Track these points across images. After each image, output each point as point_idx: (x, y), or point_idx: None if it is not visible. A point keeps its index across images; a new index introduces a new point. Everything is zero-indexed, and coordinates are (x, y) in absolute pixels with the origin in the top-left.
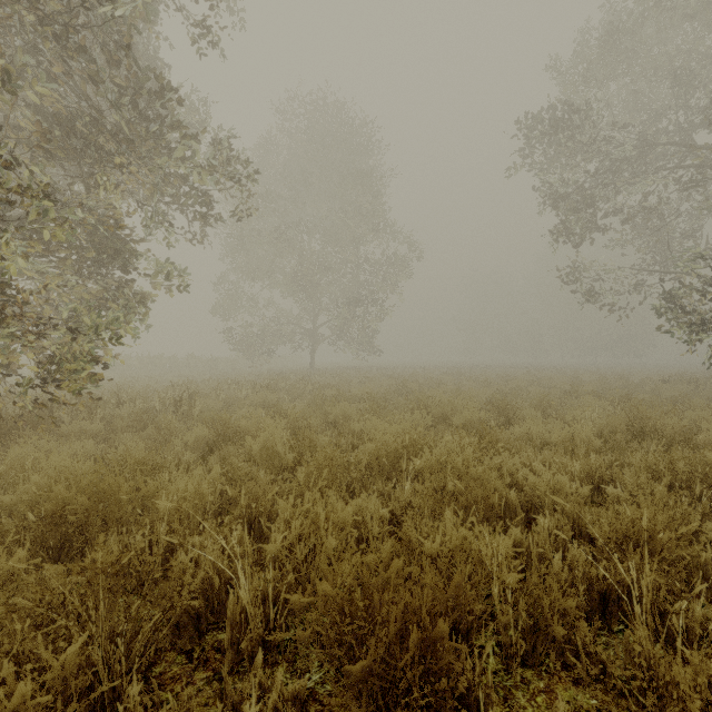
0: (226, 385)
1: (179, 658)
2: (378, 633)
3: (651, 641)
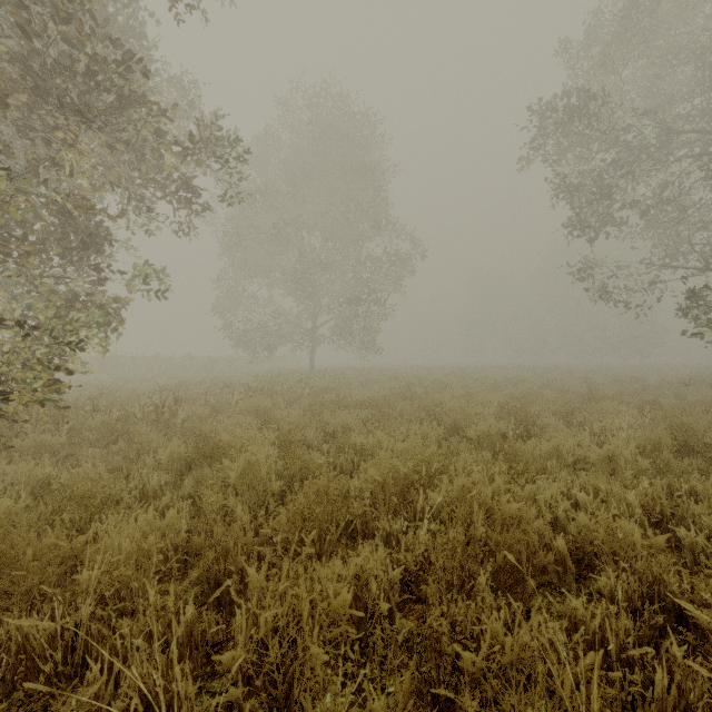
0: (218, 388)
1: None
2: None
3: None
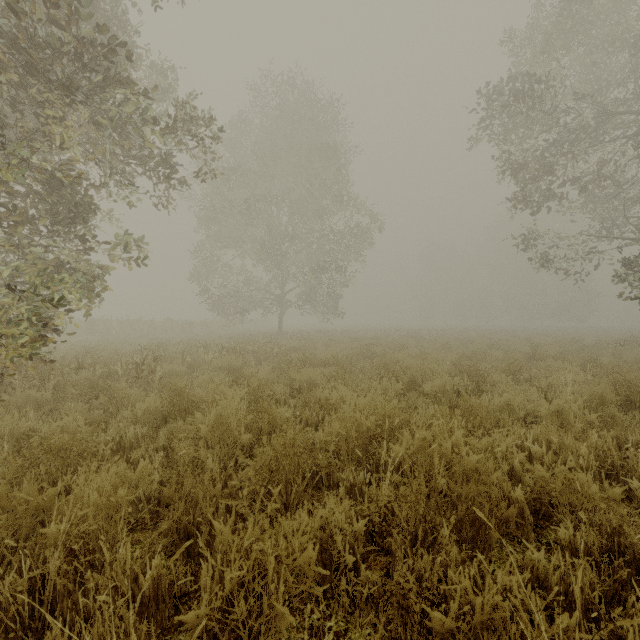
0: (194, 348)
1: None
2: None
3: None
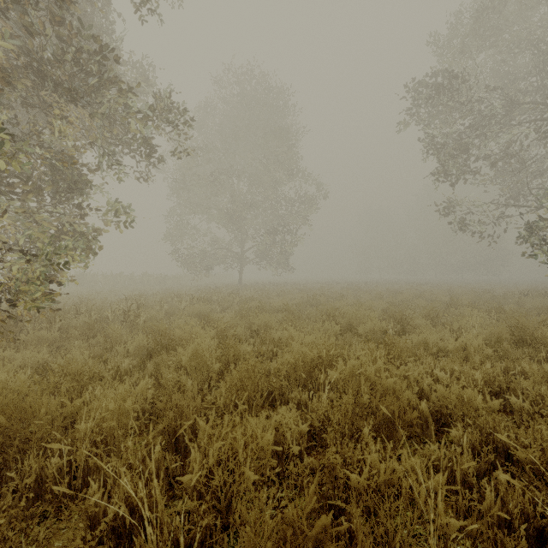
0: (169, 298)
1: None
2: None
3: None
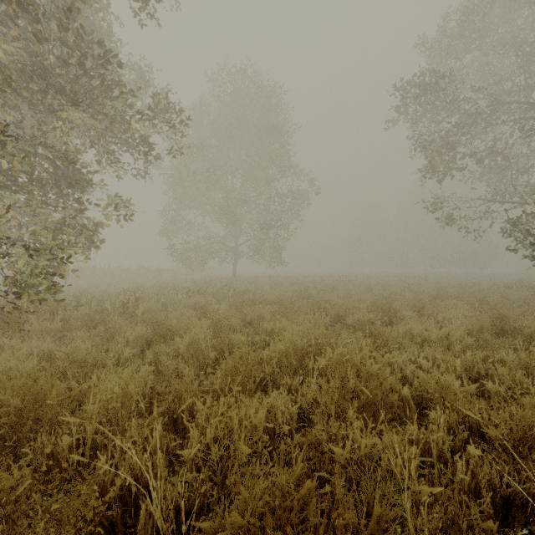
0: (166, 290)
1: None
2: None
3: None
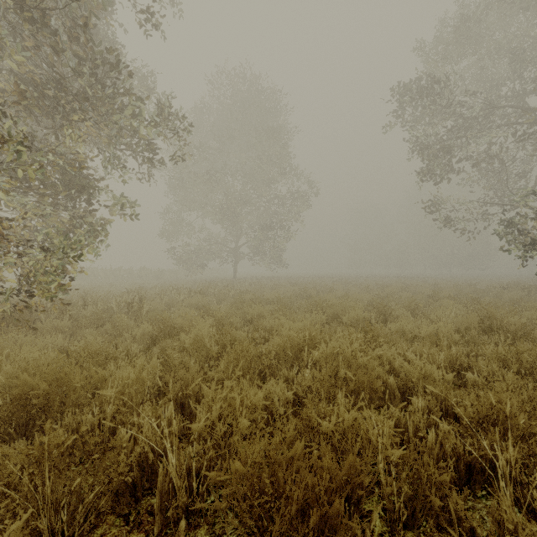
0: (168, 291)
1: (118, 520)
2: (283, 509)
3: (514, 511)
